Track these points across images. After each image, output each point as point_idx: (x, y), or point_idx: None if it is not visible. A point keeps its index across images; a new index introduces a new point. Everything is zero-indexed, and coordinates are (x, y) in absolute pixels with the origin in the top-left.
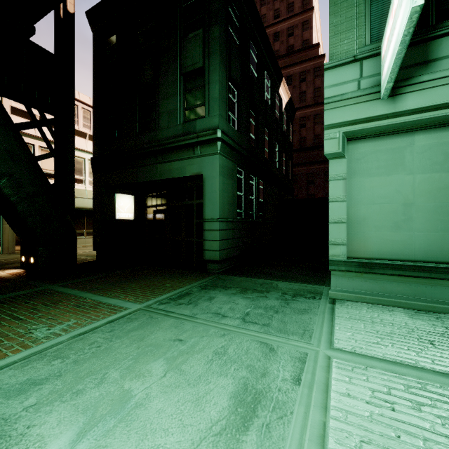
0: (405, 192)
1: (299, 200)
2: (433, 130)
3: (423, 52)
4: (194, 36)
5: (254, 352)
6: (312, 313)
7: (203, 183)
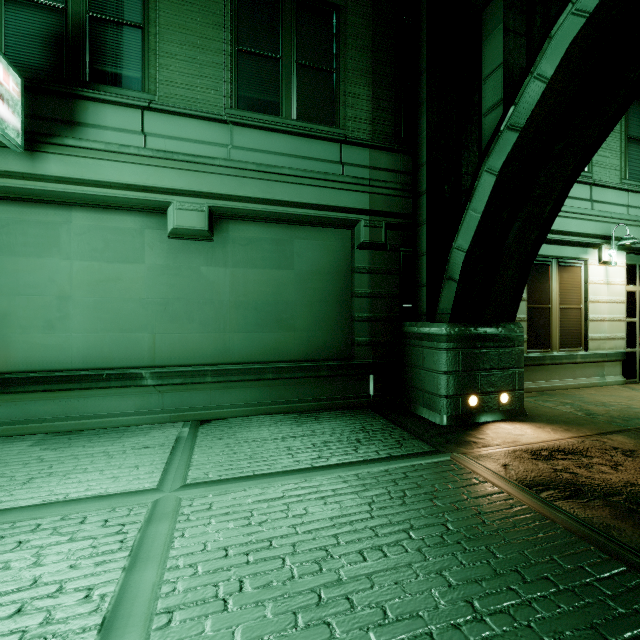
0: (62, 282)
1: None
2: (94, 210)
3: (68, 109)
4: None
5: None
6: None
7: None
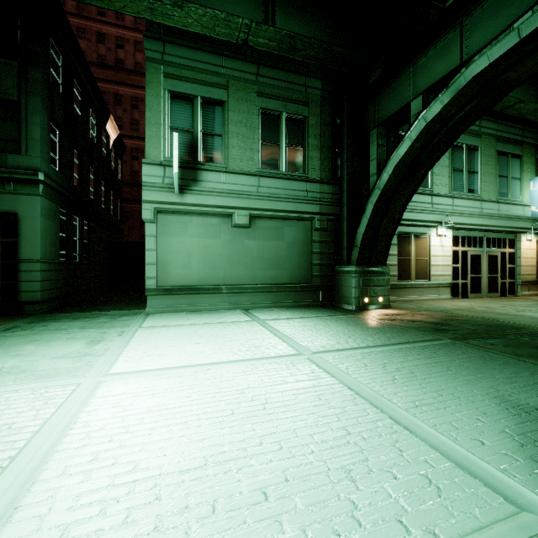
0: (189, 247)
1: (129, 243)
2: (201, 216)
3: (195, 175)
4: (5, 63)
5: (94, 335)
6: (132, 320)
7: (19, 222)
